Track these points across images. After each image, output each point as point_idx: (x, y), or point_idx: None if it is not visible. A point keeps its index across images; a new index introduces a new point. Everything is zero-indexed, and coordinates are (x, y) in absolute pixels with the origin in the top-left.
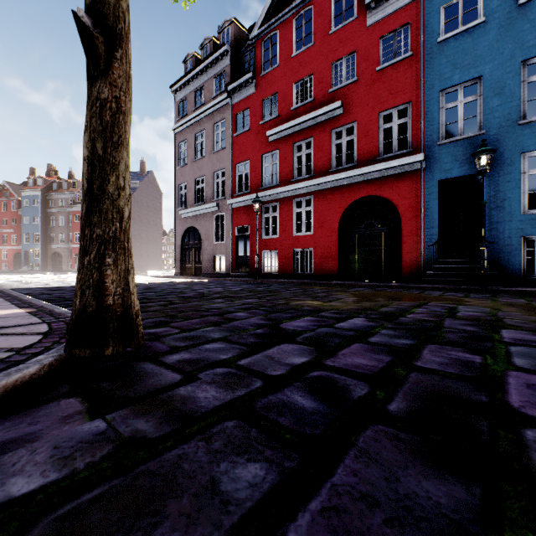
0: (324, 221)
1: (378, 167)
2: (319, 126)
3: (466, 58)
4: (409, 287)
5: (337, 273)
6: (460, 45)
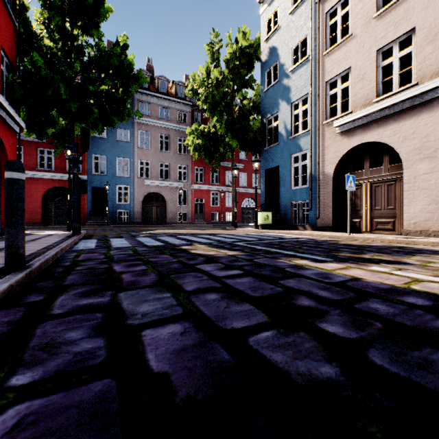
0: (32, 194)
1: (67, 175)
2: (29, 142)
3: (102, 147)
4: (85, 226)
5: (42, 222)
6: (100, 142)
